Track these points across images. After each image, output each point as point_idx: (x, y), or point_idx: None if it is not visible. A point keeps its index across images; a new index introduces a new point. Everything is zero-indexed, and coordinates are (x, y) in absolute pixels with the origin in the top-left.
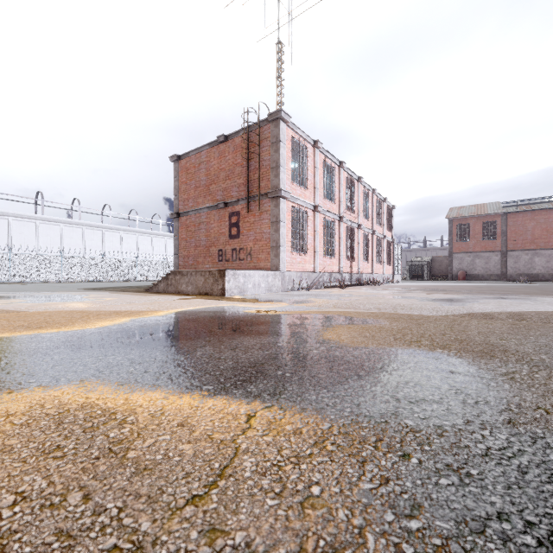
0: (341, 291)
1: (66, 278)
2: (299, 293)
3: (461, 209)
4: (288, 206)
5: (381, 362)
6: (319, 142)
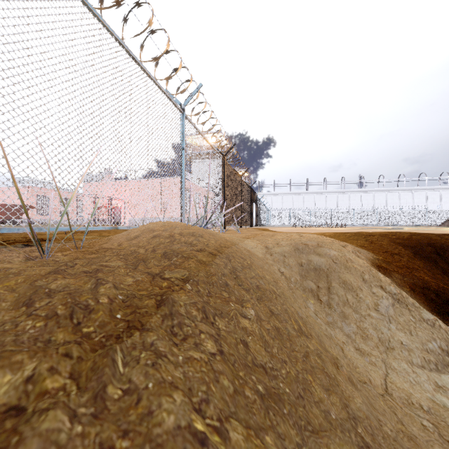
0: None
1: (379, 223)
2: None
3: None
4: None
5: None
6: None
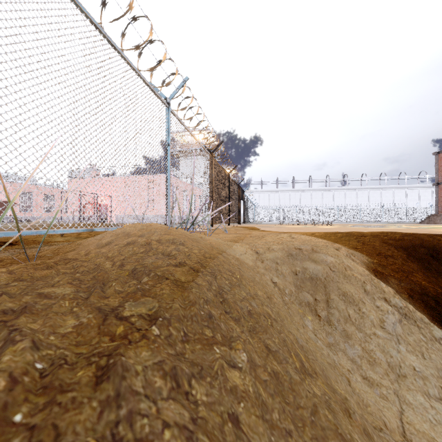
0: None
1: (361, 220)
2: None
3: None
4: None
5: None
6: None
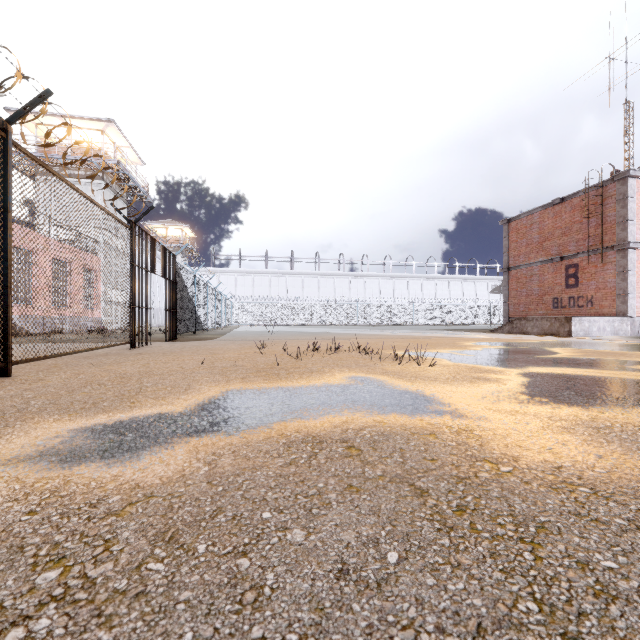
0: None
1: (388, 322)
2: None
3: None
4: (638, 254)
5: None
6: None
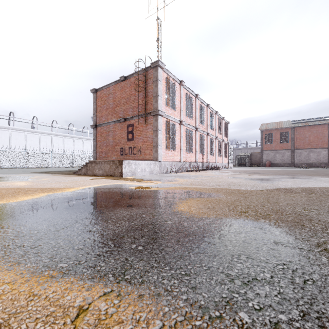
0: (196, 173)
1: (27, 165)
2: (170, 175)
3: (268, 124)
4: (163, 120)
5: (219, 232)
6: (183, 81)
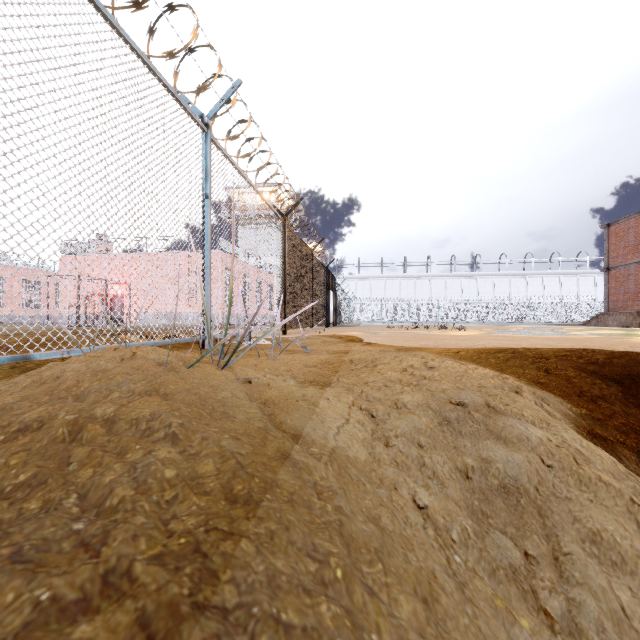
0: None
1: (500, 320)
2: None
3: None
4: None
5: None
6: None
